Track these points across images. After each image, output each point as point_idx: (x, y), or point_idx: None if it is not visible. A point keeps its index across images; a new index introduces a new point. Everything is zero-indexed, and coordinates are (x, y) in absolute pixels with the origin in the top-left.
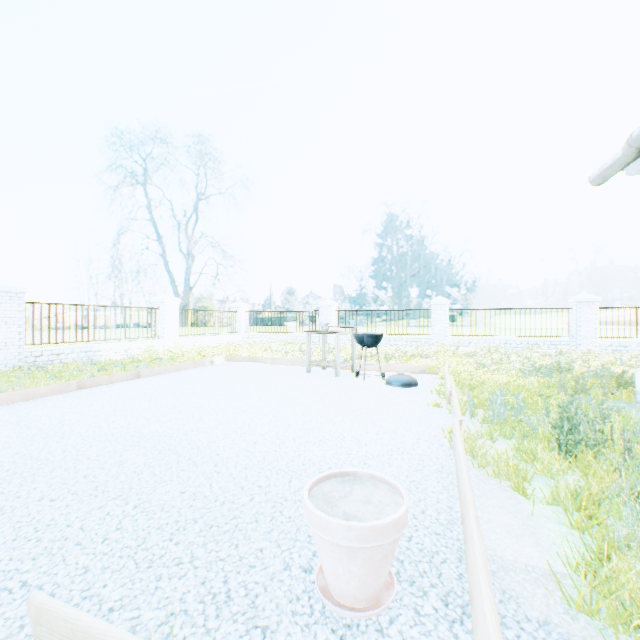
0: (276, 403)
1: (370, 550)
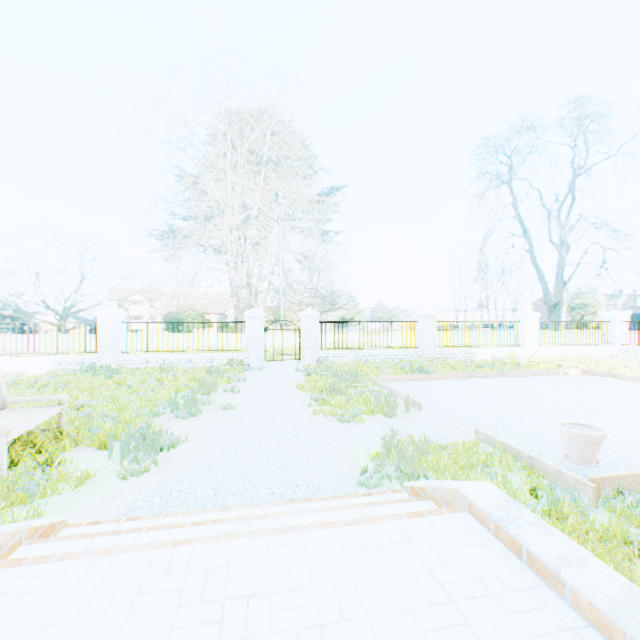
0: (602, 409)
1: (576, 441)
